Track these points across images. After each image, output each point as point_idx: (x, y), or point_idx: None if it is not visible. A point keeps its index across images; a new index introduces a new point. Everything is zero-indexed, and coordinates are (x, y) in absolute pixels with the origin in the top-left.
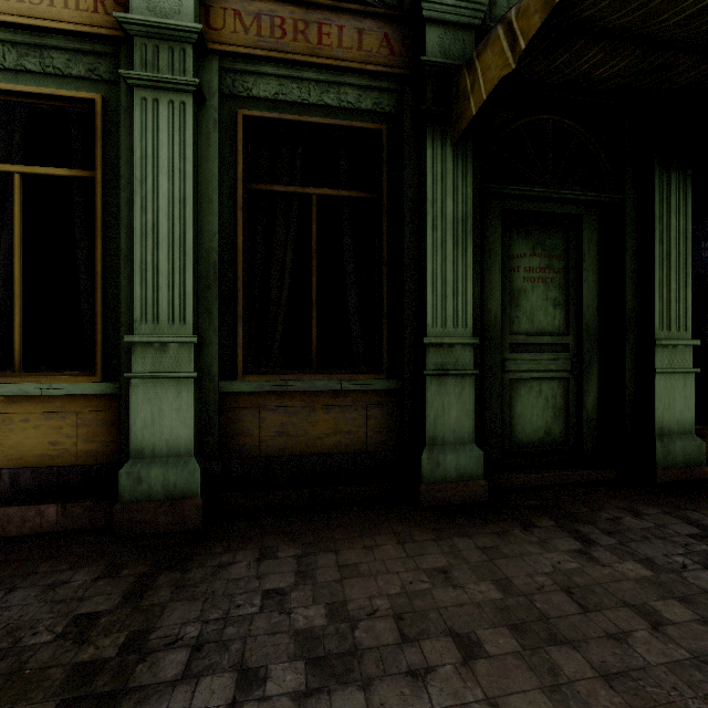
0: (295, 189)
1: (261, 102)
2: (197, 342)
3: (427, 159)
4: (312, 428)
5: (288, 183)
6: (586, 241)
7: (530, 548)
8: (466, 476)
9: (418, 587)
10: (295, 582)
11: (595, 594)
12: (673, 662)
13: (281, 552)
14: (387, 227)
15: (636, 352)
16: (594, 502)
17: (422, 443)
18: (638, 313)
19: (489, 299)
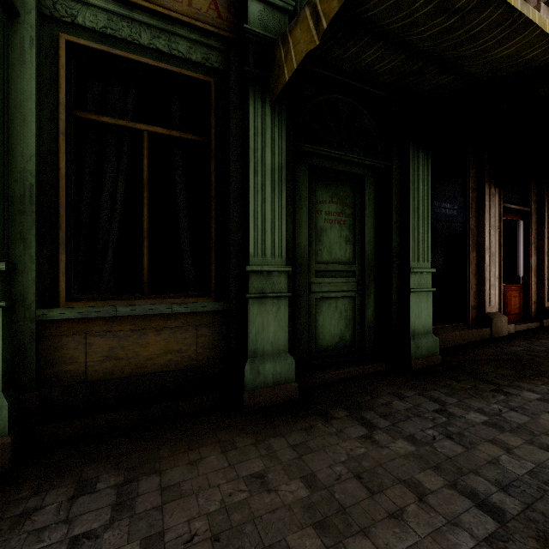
0: (126, 123)
1: (88, 32)
2: (5, 269)
3: (250, 114)
4: (143, 350)
5: (119, 117)
6: (367, 195)
7: (330, 439)
8: (281, 380)
9: (237, 499)
10: (111, 518)
11: (378, 476)
12: (435, 530)
13: (101, 483)
14: (216, 168)
15: (398, 277)
16: (373, 391)
17: (245, 355)
18: (400, 249)
19: (299, 235)
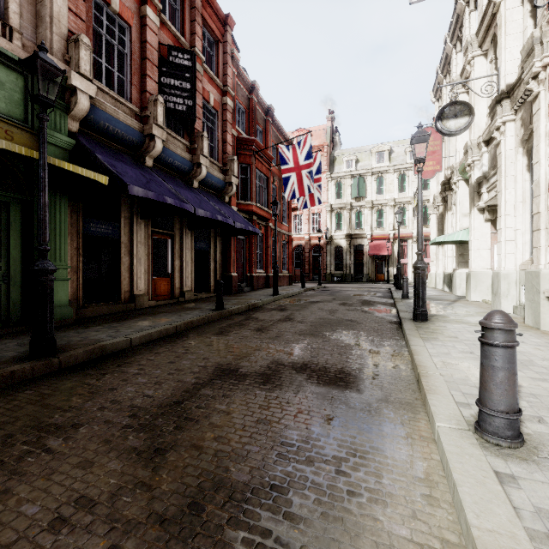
0: None
1: None
2: None
3: None
4: None
5: None
6: (13, 216)
7: None
8: None
9: None
10: None
11: None
12: None
13: None
14: None
15: None
16: None
17: None
18: None
19: None
